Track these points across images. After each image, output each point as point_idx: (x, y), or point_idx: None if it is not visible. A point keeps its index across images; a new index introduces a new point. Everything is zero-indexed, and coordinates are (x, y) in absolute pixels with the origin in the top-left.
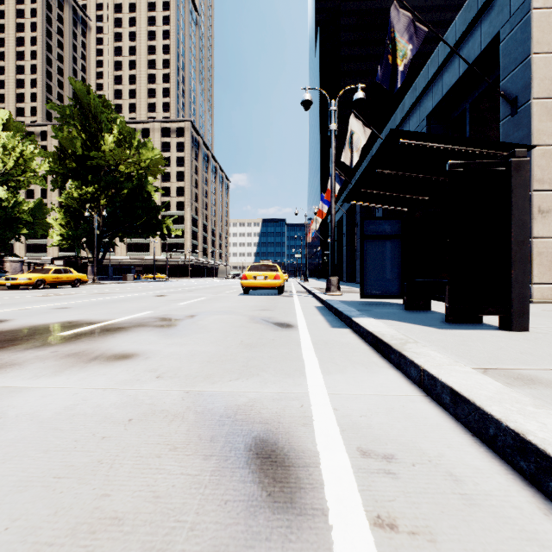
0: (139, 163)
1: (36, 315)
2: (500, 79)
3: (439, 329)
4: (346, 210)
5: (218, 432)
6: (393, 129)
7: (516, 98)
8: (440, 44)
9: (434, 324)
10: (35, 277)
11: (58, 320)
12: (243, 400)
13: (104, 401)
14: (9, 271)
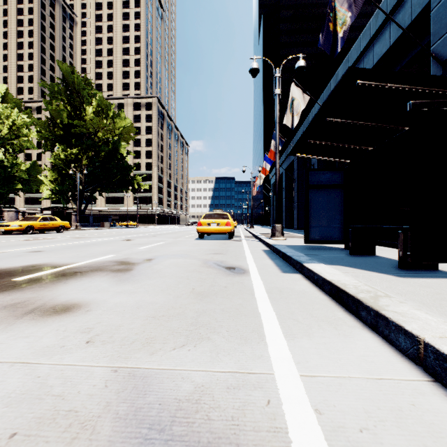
0: (114, 130)
1: (8, 258)
2: (431, 44)
3: (398, 277)
4: (285, 168)
5: None
6: (352, 67)
7: None
8: (371, 19)
9: (389, 271)
10: (25, 224)
11: (23, 263)
12: (187, 389)
13: None
14: (7, 219)
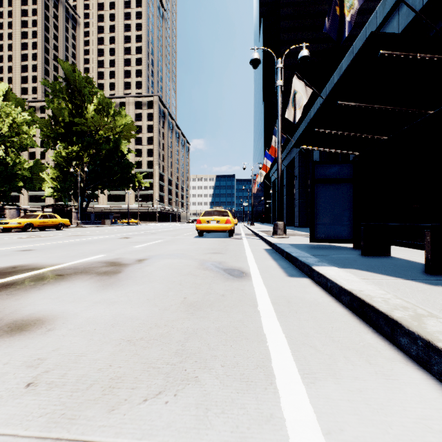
0: (115, 128)
1: None
2: None
3: (430, 285)
4: (286, 165)
5: None
6: (375, 32)
7: None
8: (378, 6)
9: (416, 277)
10: (24, 221)
11: (5, 264)
12: None
13: None
14: (8, 216)
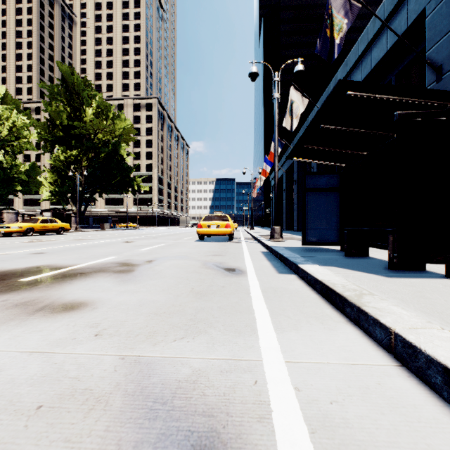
0: (114, 132)
1: (12, 260)
2: (426, 50)
3: (386, 277)
4: (285, 169)
5: (146, 434)
6: (342, 80)
7: (441, 66)
8: (369, 23)
9: (379, 272)
10: (25, 226)
11: (28, 265)
12: (185, 372)
13: (22, 372)
14: (6, 221)
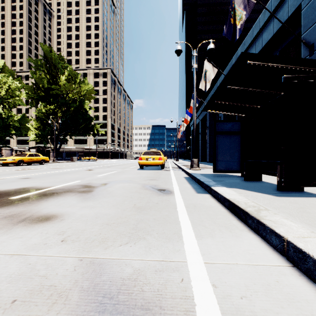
0: (80, 92)
1: (6, 183)
2: (302, 33)
3: (276, 196)
4: (201, 119)
5: None
6: (244, 52)
7: (313, 44)
8: (261, 15)
9: (270, 192)
10: (17, 158)
11: (17, 187)
12: (128, 271)
13: (3, 271)
14: (4, 155)
